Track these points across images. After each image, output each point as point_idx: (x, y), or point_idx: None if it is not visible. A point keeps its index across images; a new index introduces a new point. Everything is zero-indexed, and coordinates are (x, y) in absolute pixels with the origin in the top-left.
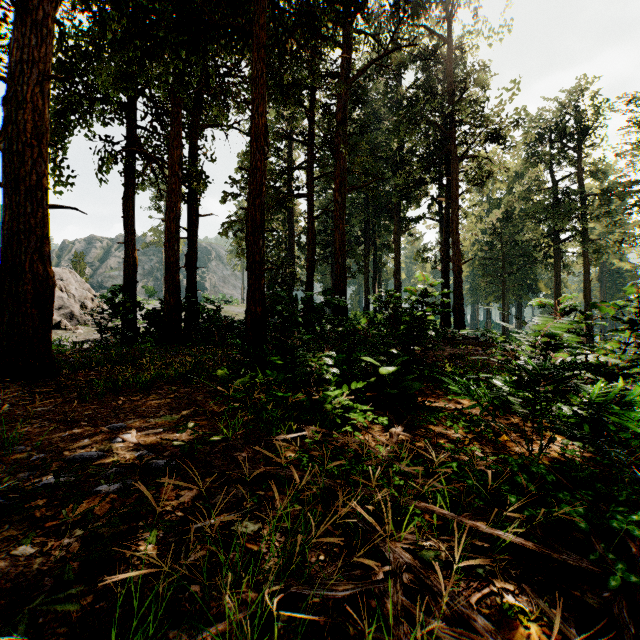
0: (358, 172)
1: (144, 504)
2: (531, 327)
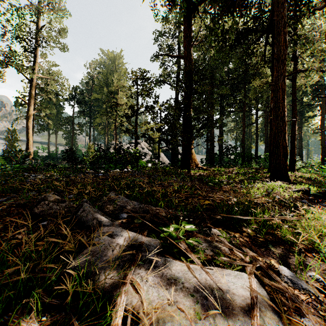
0: None
1: None
2: None
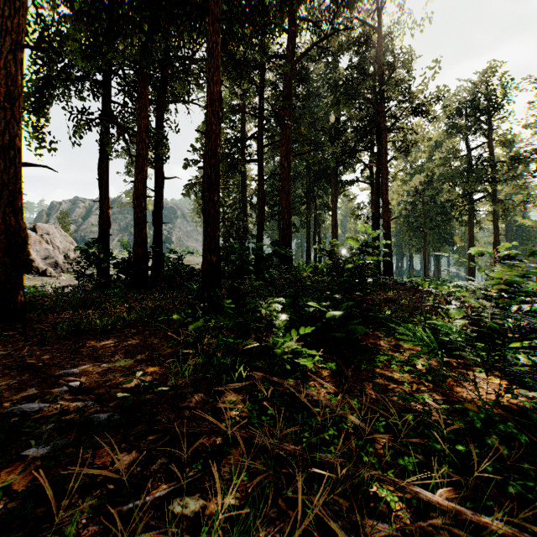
0: (301, 141)
1: (73, 473)
2: (490, 274)
